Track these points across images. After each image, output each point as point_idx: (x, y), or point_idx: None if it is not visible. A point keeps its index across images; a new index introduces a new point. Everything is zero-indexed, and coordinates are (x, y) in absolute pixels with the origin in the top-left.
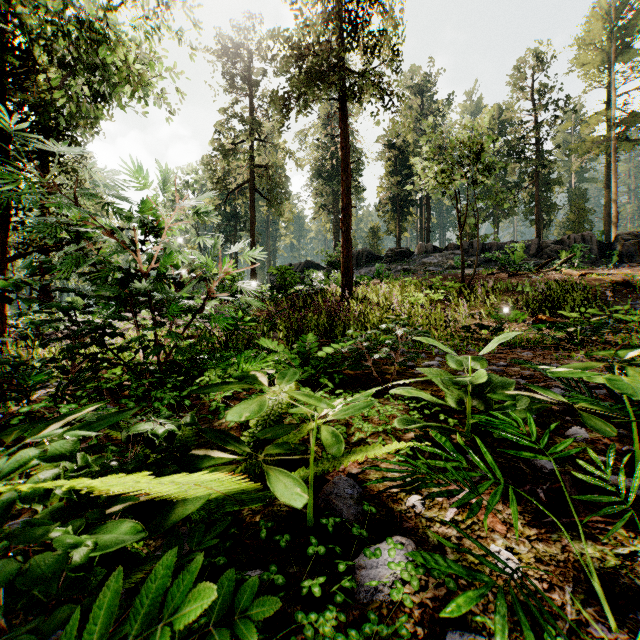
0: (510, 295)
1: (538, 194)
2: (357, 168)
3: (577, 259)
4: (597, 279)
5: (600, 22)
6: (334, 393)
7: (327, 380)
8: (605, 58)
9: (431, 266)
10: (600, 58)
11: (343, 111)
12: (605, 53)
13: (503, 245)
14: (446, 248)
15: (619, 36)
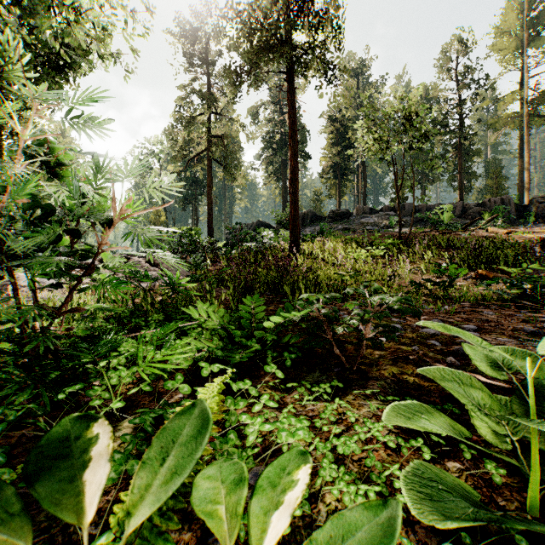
0: (444, 251)
1: (461, 163)
2: (303, 140)
3: (500, 219)
4: (522, 236)
5: (514, 13)
6: (284, 381)
7: (275, 367)
8: (519, 44)
9: (368, 225)
10: (515, 44)
11: (291, 82)
12: (519, 40)
13: (431, 207)
14: (381, 210)
15: (531, 25)
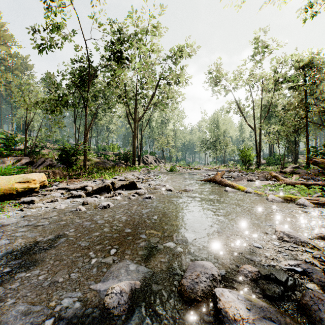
0: None
1: None
2: None
3: None
4: None
5: None
6: None
7: None
8: None
9: None
10: None
11: None
12: None
13: None
14: None
15: None
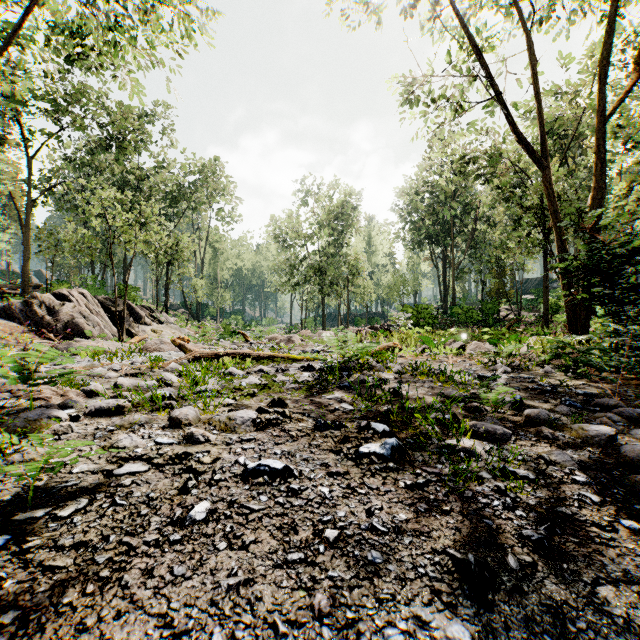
0: None
1: None
2: None
3: None
4: None
5: None
6: None
7: None
8: None
9: None
10: None
11: None
12: None
13: None
14: None
15: None
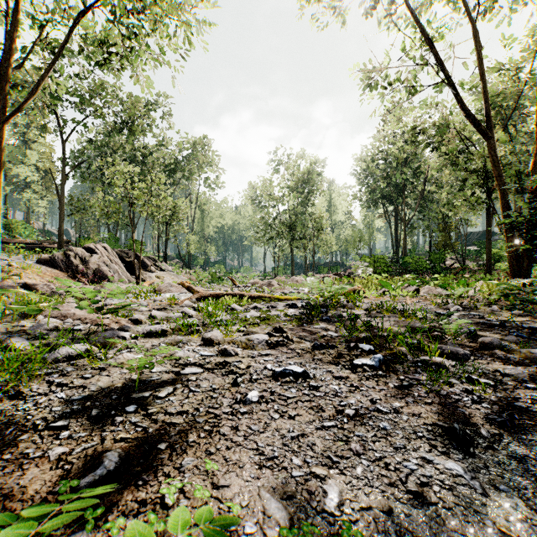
0: None
1: None
2: None
3: None
4: None
5: None
6: None
7: None
8: None
9: None
10: None
11: None
12: None
13: None
14: None
15: None
